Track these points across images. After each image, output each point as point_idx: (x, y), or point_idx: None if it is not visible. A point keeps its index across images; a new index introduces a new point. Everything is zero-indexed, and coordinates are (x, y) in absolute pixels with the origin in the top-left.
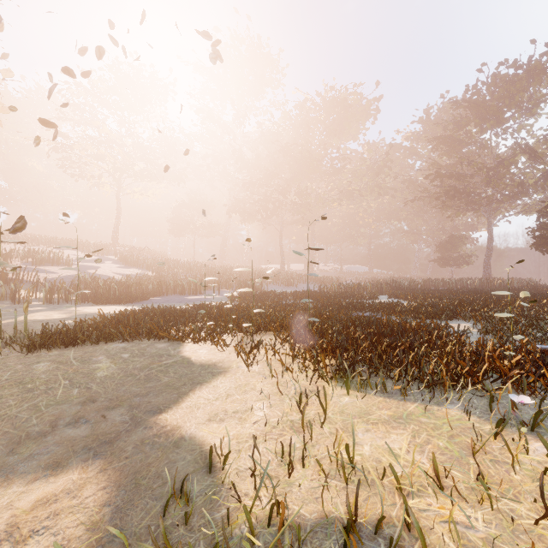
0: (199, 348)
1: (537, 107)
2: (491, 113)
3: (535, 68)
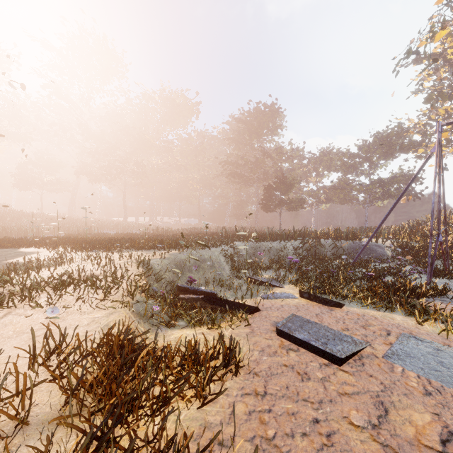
0: (29, 249)
1: (276, 131)
2: (254, 130)
3: (274, 109)
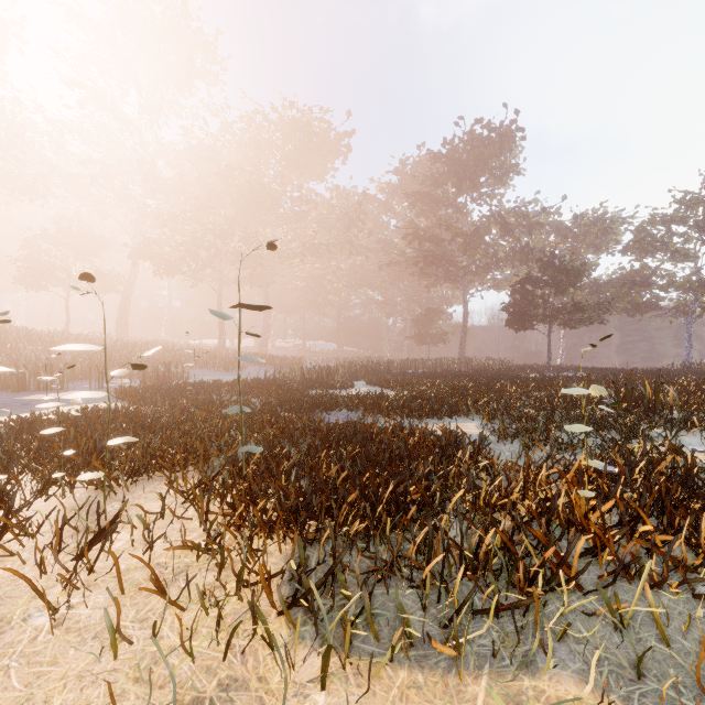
0: None
1: (507, 177)
2: (468, 174)
3: (506, 134)
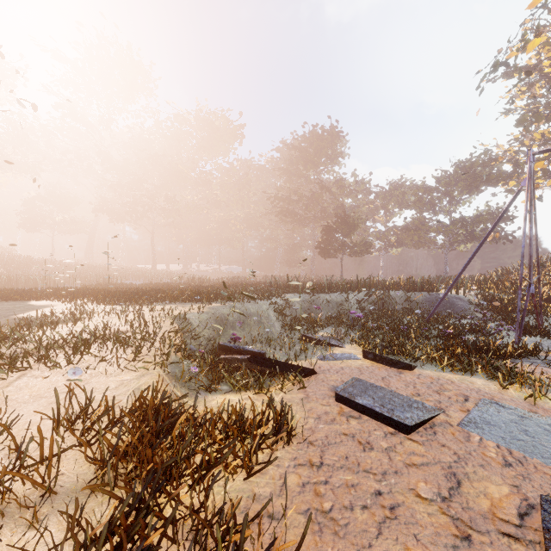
0: (41, 302)
1: (337, 159)
2: (310, 159)
3: (333, 133)
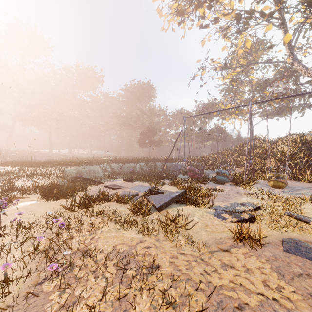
0: None
1: (151, 98)
2: (137, 97)
3: (149, 86)
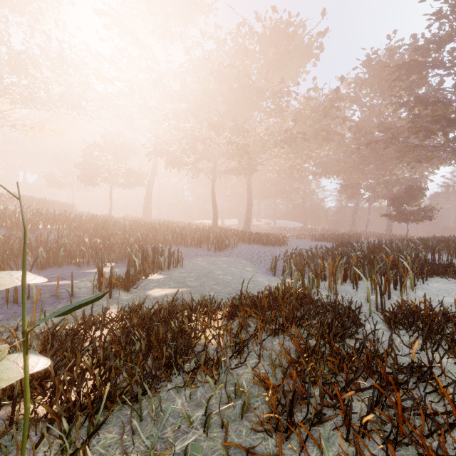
0: None
1: None
2: None
3: None
